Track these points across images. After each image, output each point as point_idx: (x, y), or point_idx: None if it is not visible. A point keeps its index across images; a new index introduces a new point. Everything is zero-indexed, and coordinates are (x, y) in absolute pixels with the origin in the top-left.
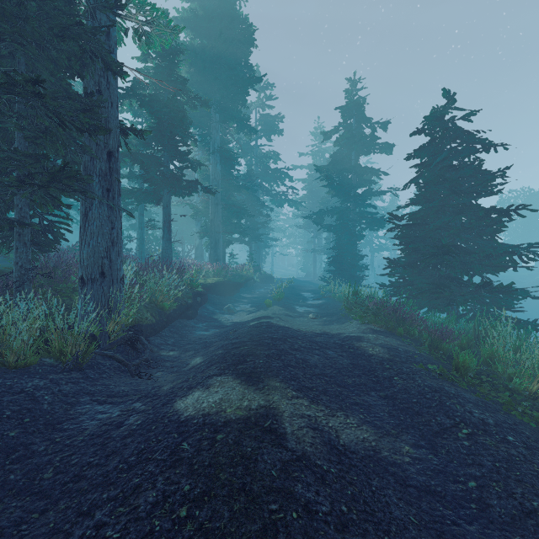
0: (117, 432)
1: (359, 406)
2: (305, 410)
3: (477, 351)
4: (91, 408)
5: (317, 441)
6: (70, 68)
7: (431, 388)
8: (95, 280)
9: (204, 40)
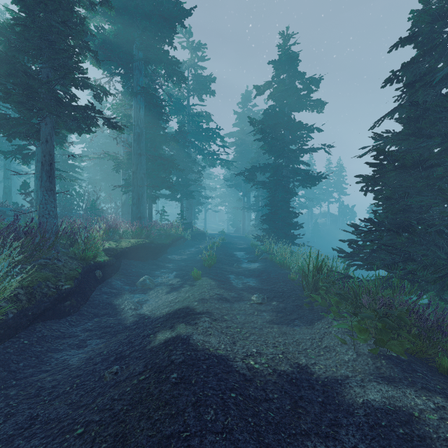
0: None
1: None
2: None
3: None
4: None
5: None
6: None
7: None
8: None
9: None
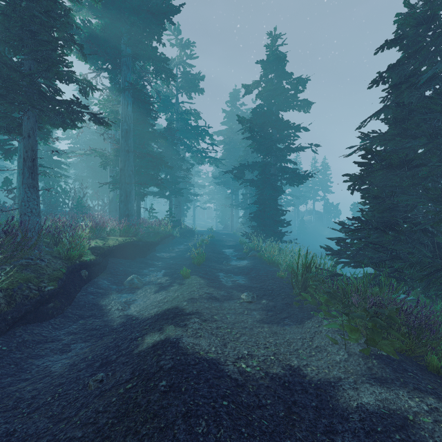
0: None
1: None
2: None
3: None
4: None
5: None
6: None
7: None
8: None
9: None
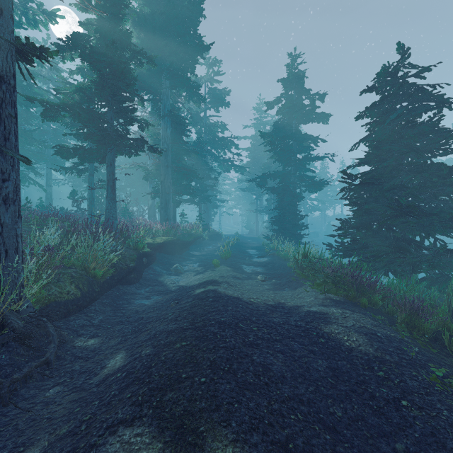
0: None
1: None
2: None
3: None
4: None
5: None
6: None
7: None
8: None
9: (154, 9)
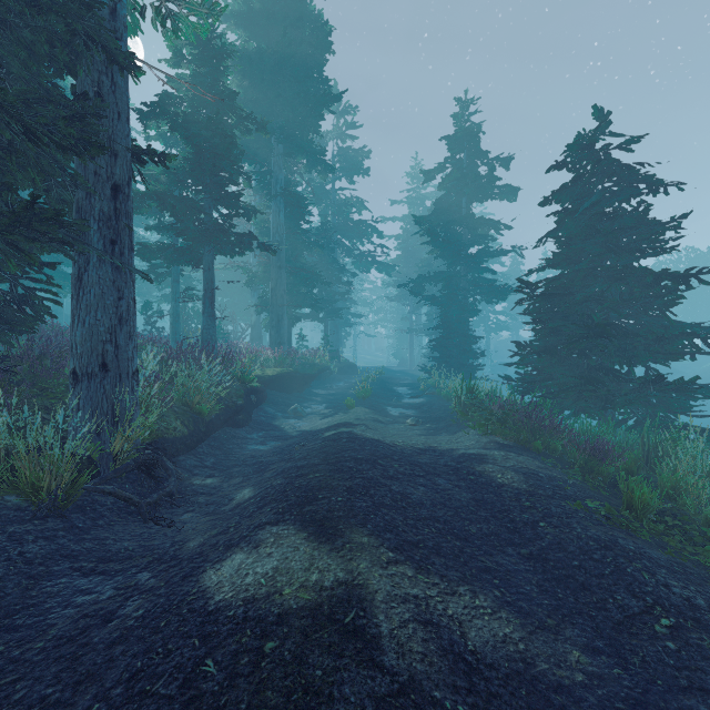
0: (101, 633)
1: (491, 573)
2: (409, 586)
3: (649, 476)
4: (68, 584)
5: (432, 648)
6: (55, 60)
7: (599, 542)
8: (93, 375)
9: (262, 43)
